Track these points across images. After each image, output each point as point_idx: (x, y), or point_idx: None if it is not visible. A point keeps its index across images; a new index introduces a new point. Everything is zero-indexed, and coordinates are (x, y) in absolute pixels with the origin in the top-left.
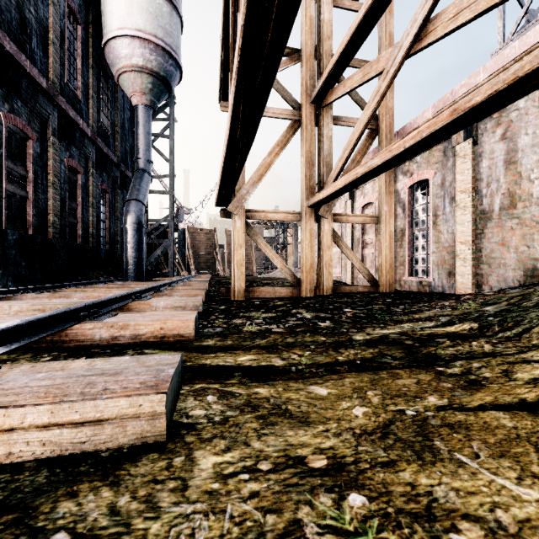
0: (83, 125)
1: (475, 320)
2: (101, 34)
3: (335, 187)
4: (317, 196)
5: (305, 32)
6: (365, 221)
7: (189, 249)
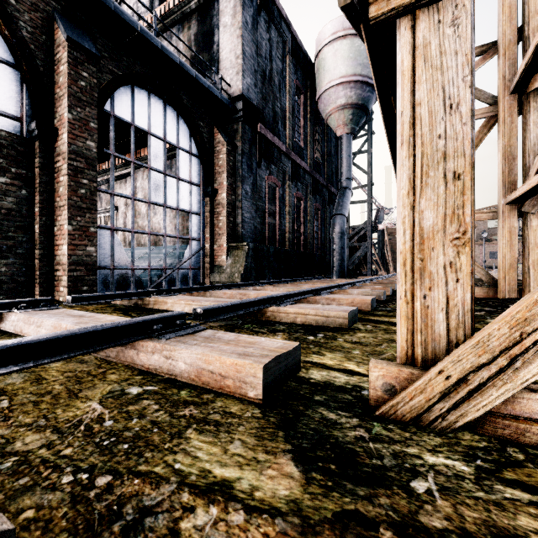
0: (304, 165)
1: None
2: (315, 90)
3: (529, 185)
4: (514, 194)
5: (502, 23)
6: None
7: (388, 249)
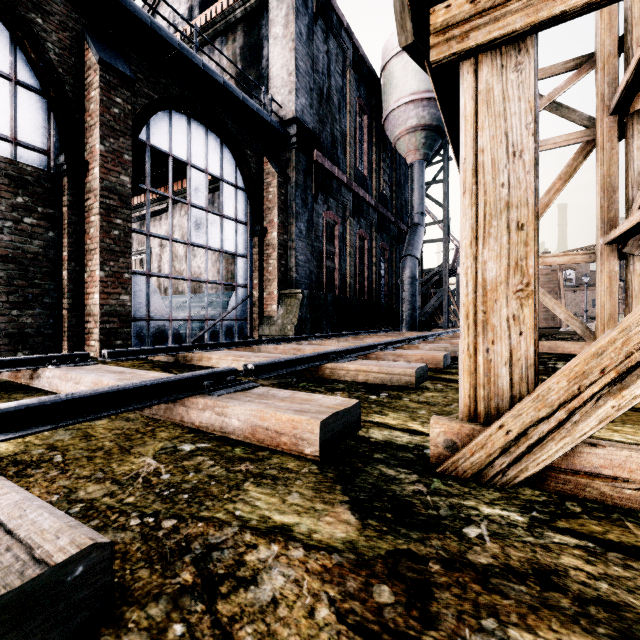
0: (369, 198)
1: None
2: (381, 110)
3: (630, 222)
4: (613, 232)
5: (600, 32)
6: None
7: None
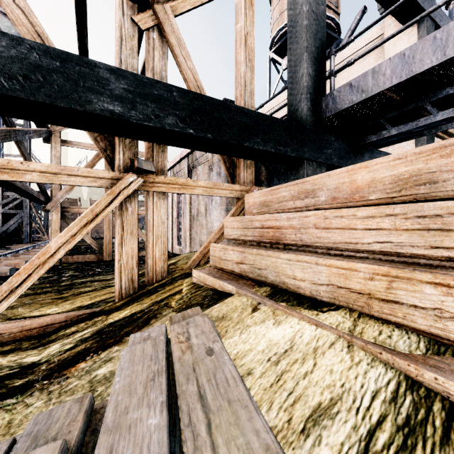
0: None
1: None
2: None
3: None
4: None
5: None
6: None
7: None
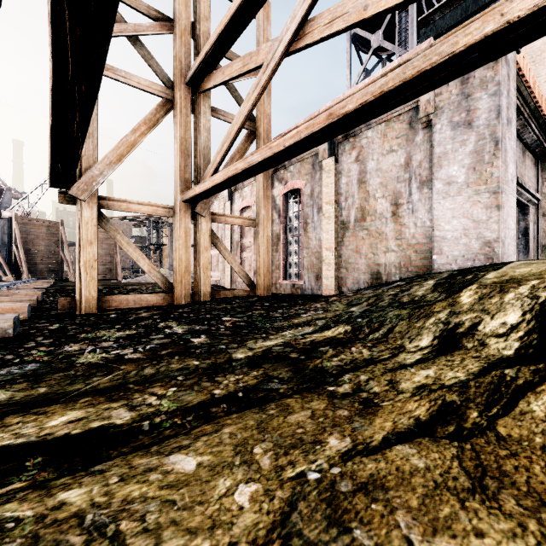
0: None
1: (347, 322)
2: None
3: (213, 181)
4: (194, 190)
5: (179, 1)
6: (244, 223)
7: (19, 246)
